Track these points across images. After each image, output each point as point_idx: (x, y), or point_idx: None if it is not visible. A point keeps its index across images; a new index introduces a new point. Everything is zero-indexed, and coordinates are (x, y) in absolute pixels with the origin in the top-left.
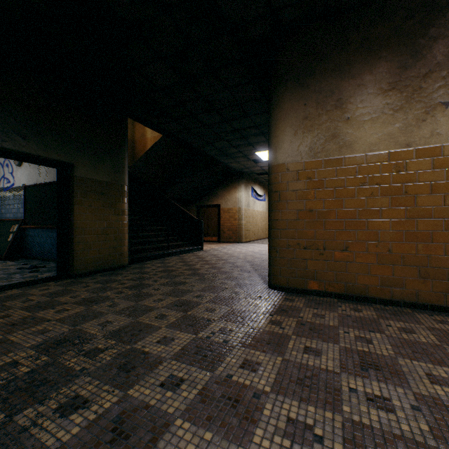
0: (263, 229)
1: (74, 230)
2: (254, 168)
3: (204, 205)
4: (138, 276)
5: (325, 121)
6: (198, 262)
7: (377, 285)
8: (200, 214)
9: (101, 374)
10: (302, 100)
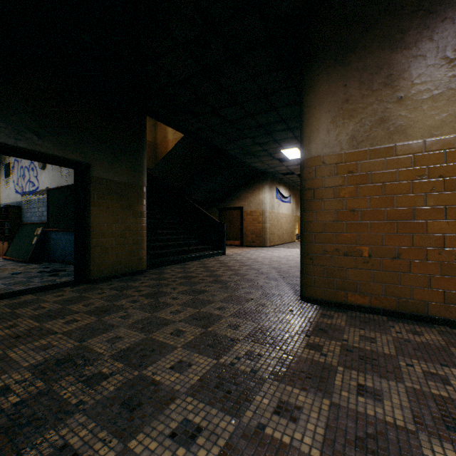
0: (288, 233)
1: (90, 233)
2: (279, 167)
3: (226, 208)
4: (156, 283)
5: (370, 103)
6: (220, 268)
7: (439, 302)
8: (222, 217)
9: (99, 413)
10: (341, 81)
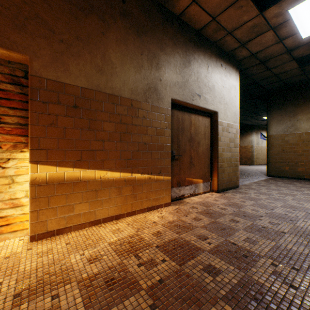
0: None
1: None
2: (261, 123)
3: None
4: None
5: (288, 121)
6: None
7: (308, 174)
8: None
9: None
10: (279, 114)
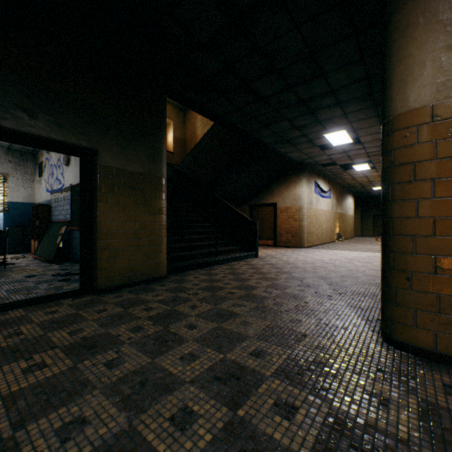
0: (328, 232)
1: (97, 233)
2: (319, 157)
3: (258, 205)
4: (173, 296)
5: None
6: (253, 275)
7: None
8: (253, 214)
9: None
10: None
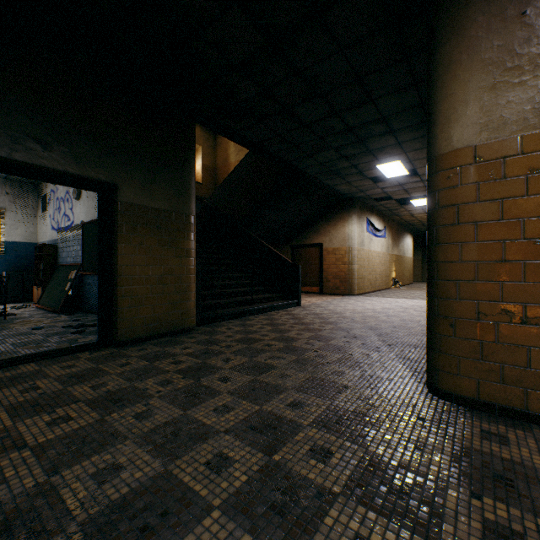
0: (382, 277)
1: (117, 278)
2: (371, 190)
3: (301, 245)
4: (203, 349)
5: None
6: (294, 326)
7: None
8: (295, 256)
9: None
10: (514, 6)
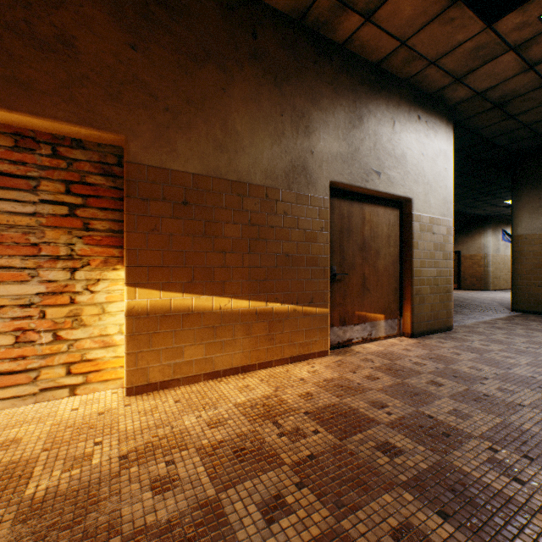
0: None
1: None
2: (504, 211)
3: None
4: None
5: None
6: None
7: None
8: None
9: None
10: (536, 196)
